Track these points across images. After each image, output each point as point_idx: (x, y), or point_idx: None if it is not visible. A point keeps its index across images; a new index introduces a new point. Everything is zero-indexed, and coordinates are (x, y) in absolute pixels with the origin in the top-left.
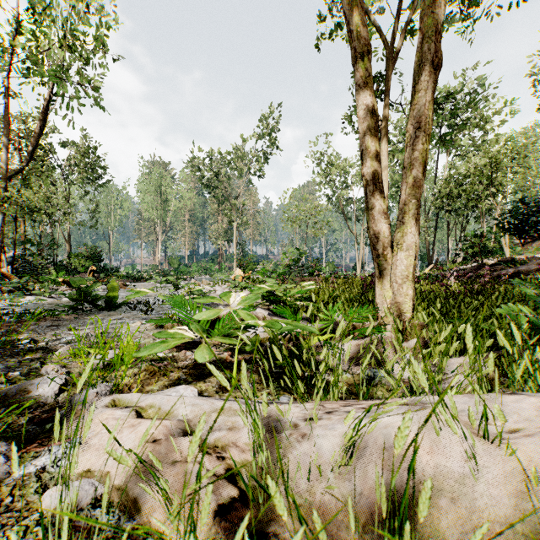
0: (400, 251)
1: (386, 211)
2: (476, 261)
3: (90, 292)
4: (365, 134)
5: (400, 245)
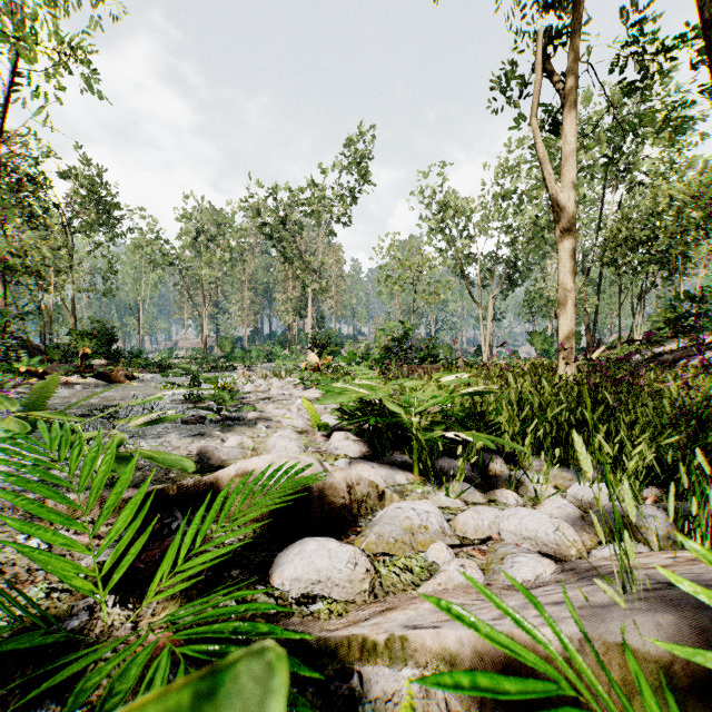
0: None
1: None
2: (694, 340)
3: None
4: None
5: None
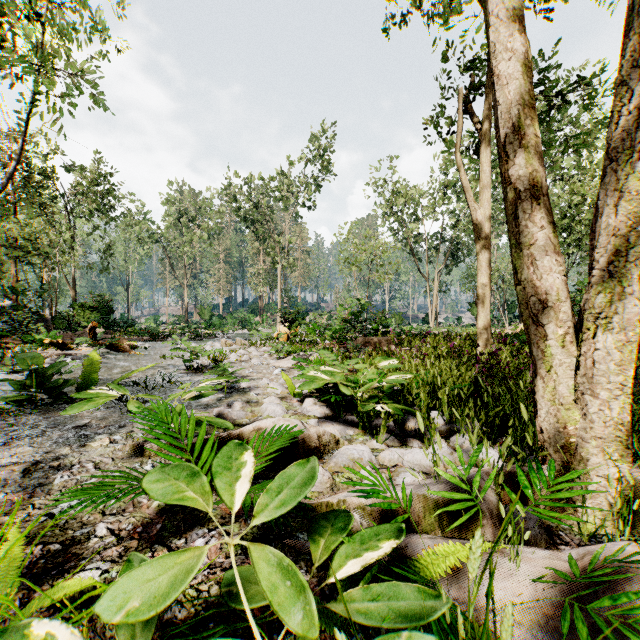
0: (604, 331)
1: (558, 249)
2: None
3: (50, 375)
4: (513, 104)
5: (604, 320)
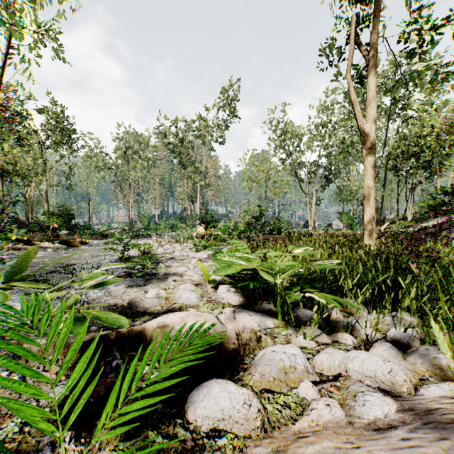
0: None
1: None
2: (449, 219)
3: None
4: None
5: None
